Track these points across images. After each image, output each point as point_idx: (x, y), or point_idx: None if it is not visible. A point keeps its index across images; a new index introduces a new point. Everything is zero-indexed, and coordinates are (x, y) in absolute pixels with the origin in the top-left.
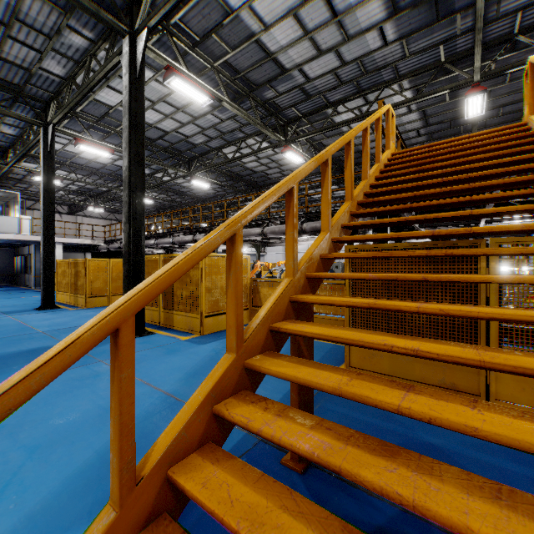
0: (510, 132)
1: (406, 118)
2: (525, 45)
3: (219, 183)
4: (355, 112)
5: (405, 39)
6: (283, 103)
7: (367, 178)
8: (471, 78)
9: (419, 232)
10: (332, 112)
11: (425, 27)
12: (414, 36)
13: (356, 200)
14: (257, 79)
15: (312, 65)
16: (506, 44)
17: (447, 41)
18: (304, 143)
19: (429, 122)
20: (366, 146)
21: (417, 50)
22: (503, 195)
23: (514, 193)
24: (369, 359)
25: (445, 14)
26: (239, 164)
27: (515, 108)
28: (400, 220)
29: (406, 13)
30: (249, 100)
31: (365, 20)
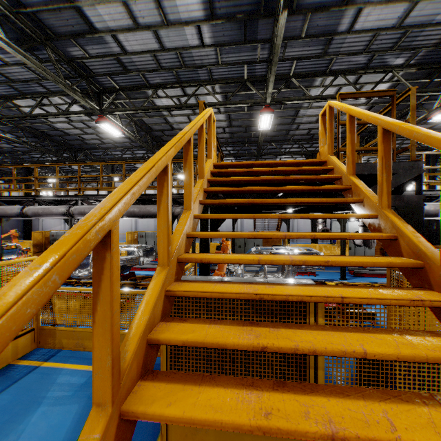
0: (319, 169)
1: (216, 117)
2: (295, 86)
3: (15, 140)
4: (174, 99)
5: (219, 47)
6: (95, 67)
7: (190, 208)
8: (265, 100)
9: (306, 430)
10: (152, 94)
11: (235, 43)
12: (226, 47)
13: (176, 257)
14: (56, 27)
15: (128, 37)
16: (286, 81)
17: (250, 63)
18: (125, 117)
19: (232, 124)
20: (189, 164)
21: (228, 62)
22: (381, 303)
23: (394, 303)
24: (191, 434)
25: (251, 39)
26: (44, 122)
27: (283, 128)
28: (255, 349)
29: (221, 23)
30: (46, 50)
31: (184, 11)
